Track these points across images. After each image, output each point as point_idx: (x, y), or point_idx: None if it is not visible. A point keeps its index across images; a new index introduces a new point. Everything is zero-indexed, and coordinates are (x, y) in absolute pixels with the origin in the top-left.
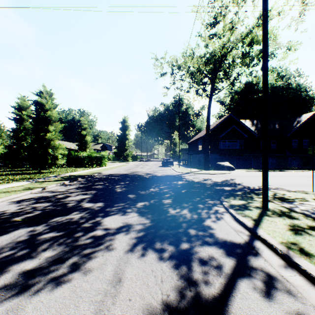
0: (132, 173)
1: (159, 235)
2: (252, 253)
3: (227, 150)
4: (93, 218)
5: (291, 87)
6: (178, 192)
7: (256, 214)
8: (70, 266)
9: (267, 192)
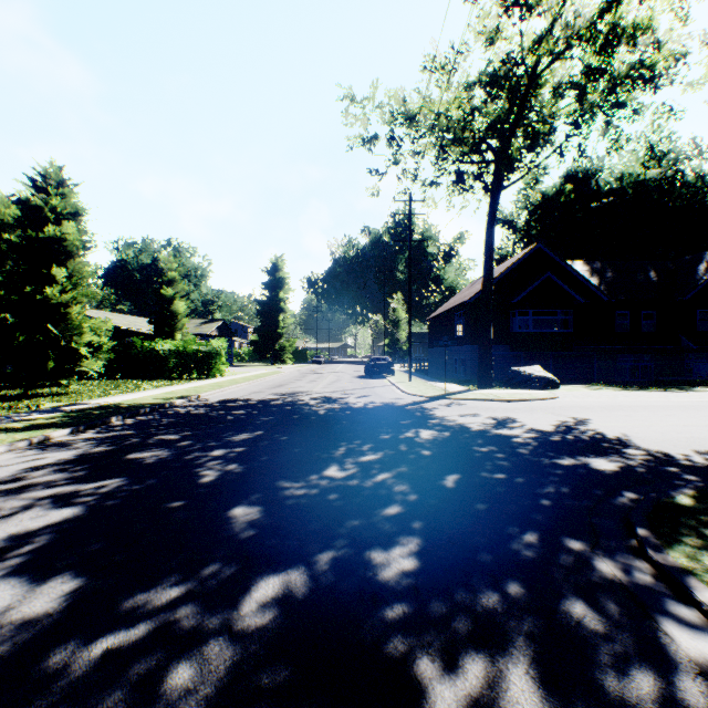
0: (282, 399)
1: None
2: None
3: (532, 335)
4: None
5: (683, 181)
6: (432, 490)
7: None
8: None
9: None
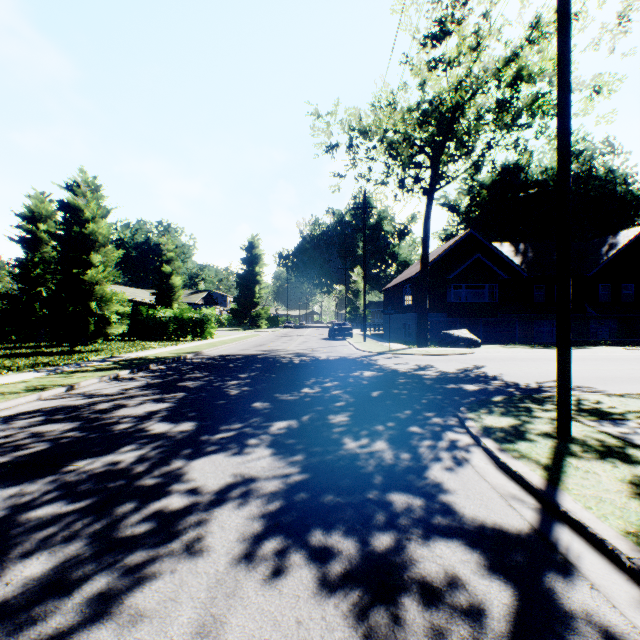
0: (265, 354)
1: (319, 509)
2: (556, 563)
3: (465, 305)
4: (167, 463)
5: (596, 175)
6: (363, 397)
7: (547, 453)
8: (81, 606)
9: (568, 399)
